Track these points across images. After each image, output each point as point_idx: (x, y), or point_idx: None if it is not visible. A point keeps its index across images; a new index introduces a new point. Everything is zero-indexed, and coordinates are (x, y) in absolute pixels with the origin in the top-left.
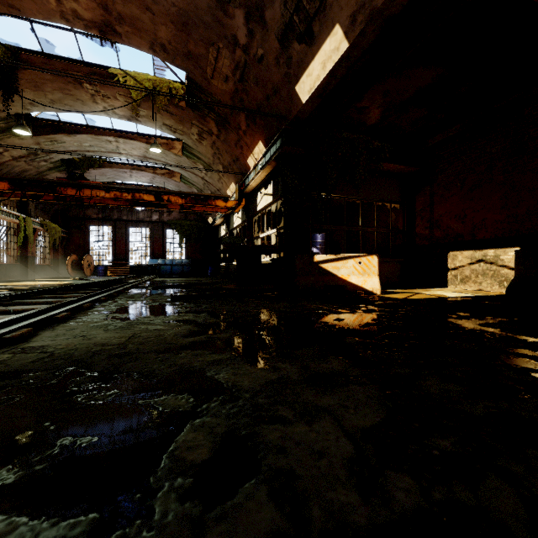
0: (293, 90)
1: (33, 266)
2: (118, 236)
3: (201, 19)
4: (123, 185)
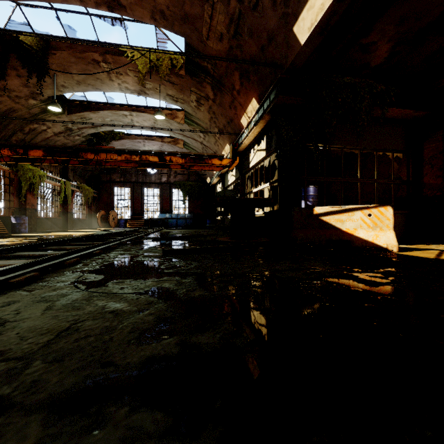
0: (291, 32)
1: (72, 219)
2: (135, 195)
3: None
4: (139, 153)
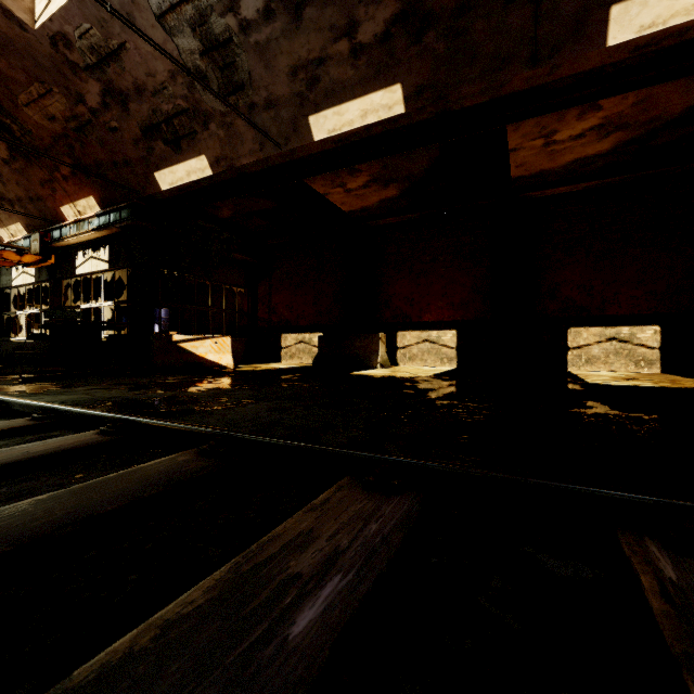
0: (152, 174)
1: None
2: None
3: (33, 56)
4: None
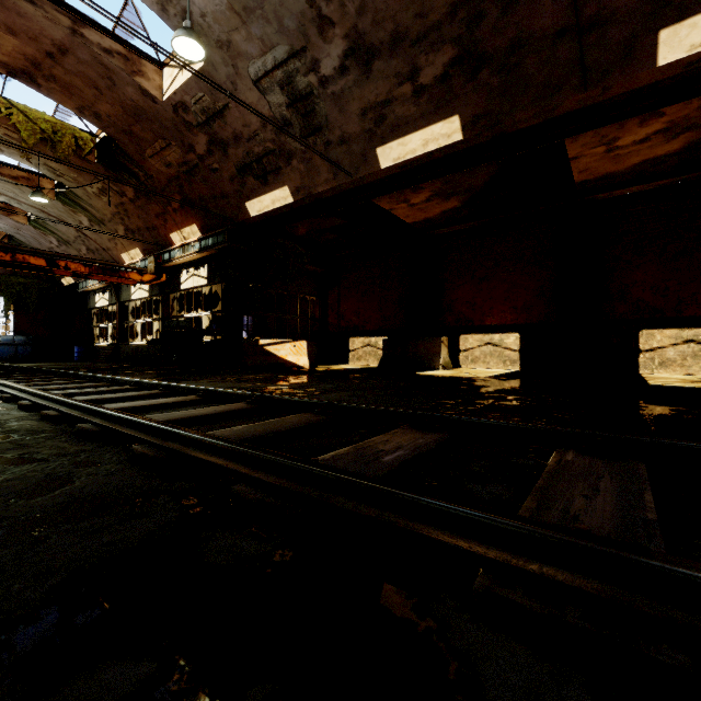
0: (243, 204)
1: None
2: None
3: (159, 121)
4: None
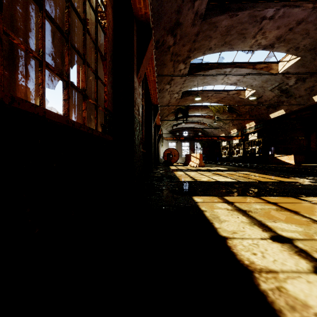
0: (268, 115)
1: None
2: (178, 146)
3: (244, 102)
4: (181, 127)
